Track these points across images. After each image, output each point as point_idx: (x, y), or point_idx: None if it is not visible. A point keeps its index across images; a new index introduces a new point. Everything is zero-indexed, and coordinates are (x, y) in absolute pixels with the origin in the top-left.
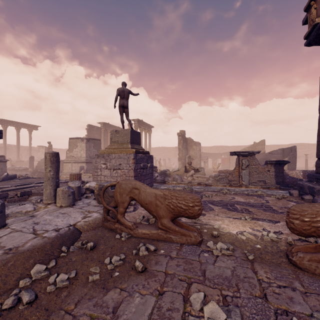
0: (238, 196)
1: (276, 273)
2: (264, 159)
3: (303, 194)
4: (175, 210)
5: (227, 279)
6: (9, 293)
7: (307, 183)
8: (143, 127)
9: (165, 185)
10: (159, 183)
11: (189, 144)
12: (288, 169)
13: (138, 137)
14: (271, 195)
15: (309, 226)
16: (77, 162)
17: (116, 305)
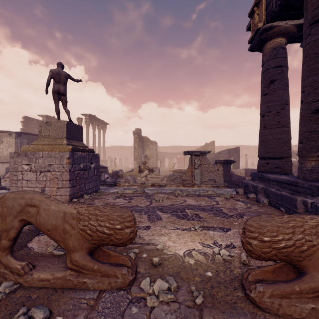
0: (190, 198)
1: None
2: (214, 159)
3: (248, 192)
4: (94, 237)
5: None
6: None
7: (251, 182)
8: (96, 123)
9: (115, 187)
10: (109, 185)
11: (146, 143)
12: (233, 168)
13: (79, 132)
14: (220, 194)
15: (269, 247)
16: (2, 162)
17: None
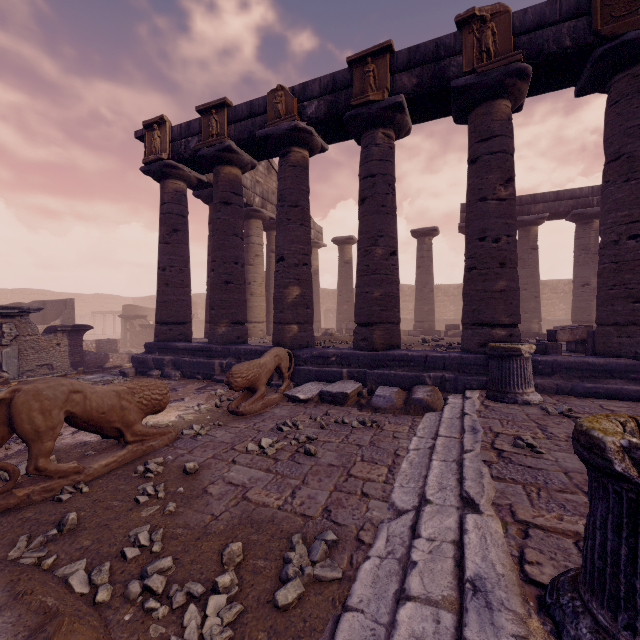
0: None
1: (242, 422)
2: None
3: (145, 371)
4: (149, 406)
5: (238, 436)
6: (116, 610)
7: (152, 355)
8: None
9: None
10: None
11: None
12: None
13: None
14: (105, 381)
15: (246, 380)
16: None
17: (230, 485)
